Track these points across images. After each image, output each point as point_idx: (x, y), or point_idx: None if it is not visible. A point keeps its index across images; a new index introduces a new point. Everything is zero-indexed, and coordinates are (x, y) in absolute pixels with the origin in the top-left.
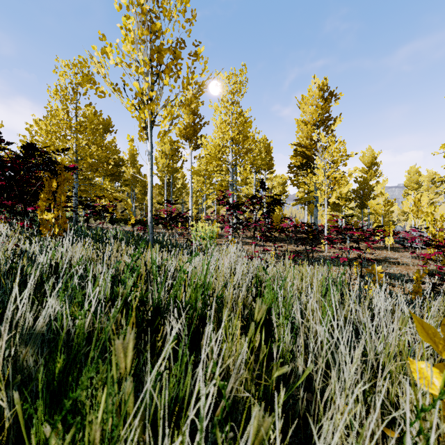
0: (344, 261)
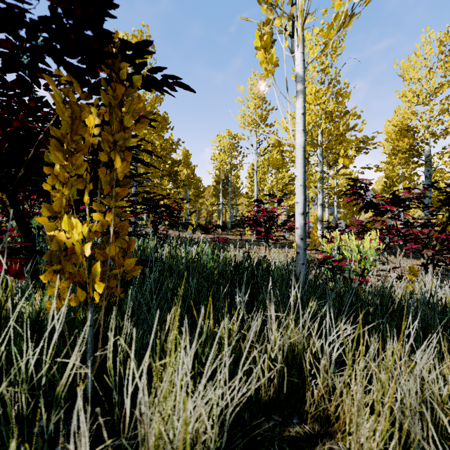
0: None
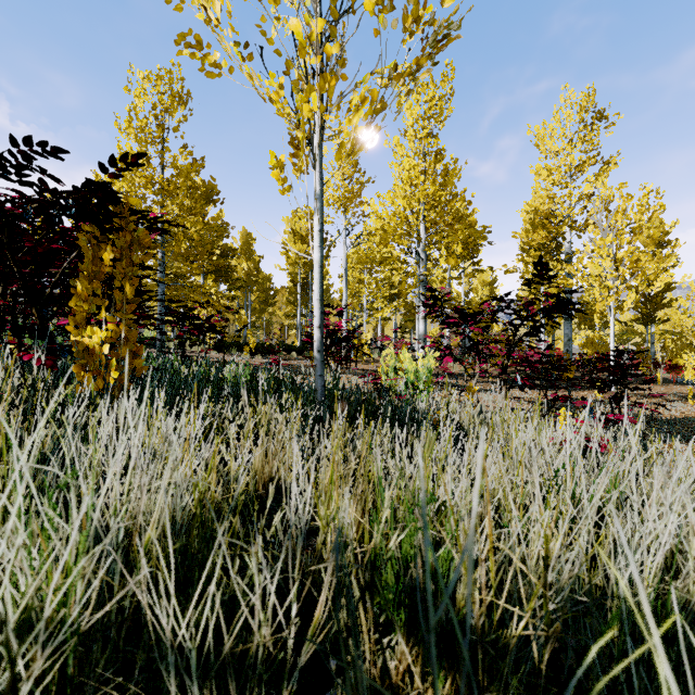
0: (674, 428)
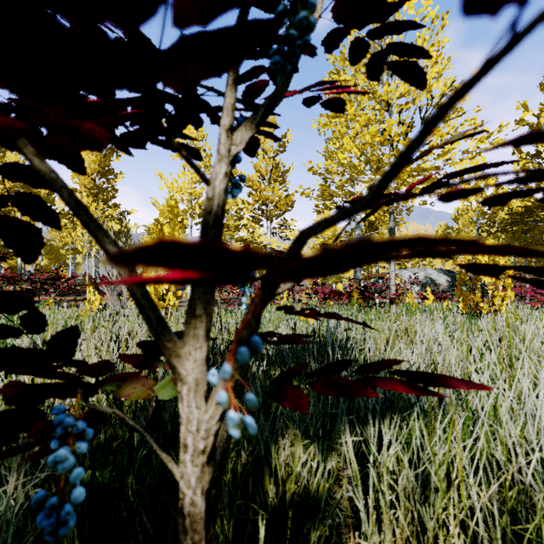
0: None
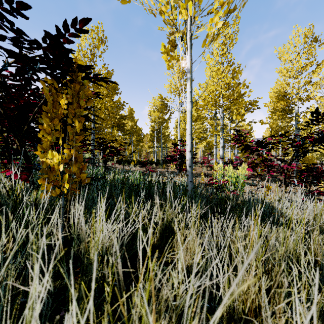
0: None
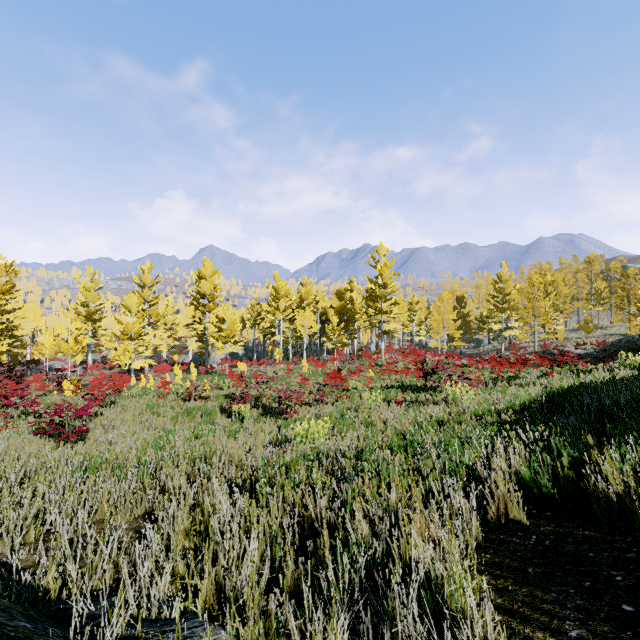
0: None
